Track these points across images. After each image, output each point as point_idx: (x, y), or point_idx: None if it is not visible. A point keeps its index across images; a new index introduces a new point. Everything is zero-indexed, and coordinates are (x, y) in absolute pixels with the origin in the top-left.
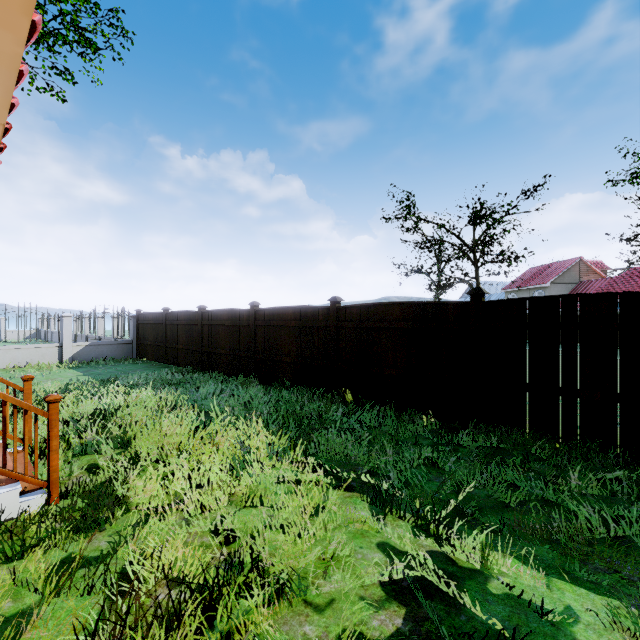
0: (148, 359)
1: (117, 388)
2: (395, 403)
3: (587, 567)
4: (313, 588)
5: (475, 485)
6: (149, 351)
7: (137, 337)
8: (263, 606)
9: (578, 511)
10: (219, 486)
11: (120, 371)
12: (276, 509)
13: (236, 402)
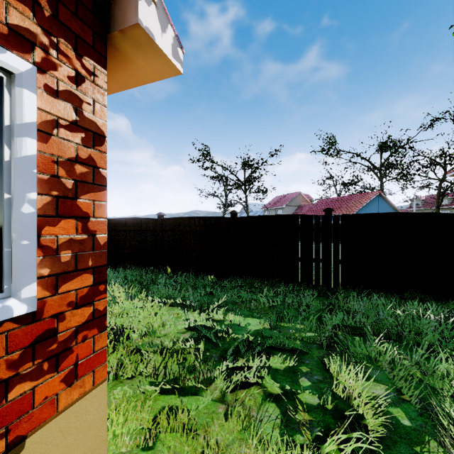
0: None
1: None
2: (195, 271)
3: (259, 314)
4: (158, 332)
5: (227, 298)
6: None
7: None
8: (137, 340)
9: (261, 298)
10: None
11: None
12: (137, 314)
13: None
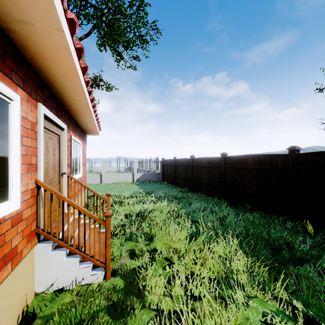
0: (167, 182)
1: (151, 198)
2: None
3: None
4: None
5: None
6: (167, 178)
7: (162, 171)
8: None
9: None
10: (210, 311)
11: (154, 188)
12: None
13: (214, 217)
